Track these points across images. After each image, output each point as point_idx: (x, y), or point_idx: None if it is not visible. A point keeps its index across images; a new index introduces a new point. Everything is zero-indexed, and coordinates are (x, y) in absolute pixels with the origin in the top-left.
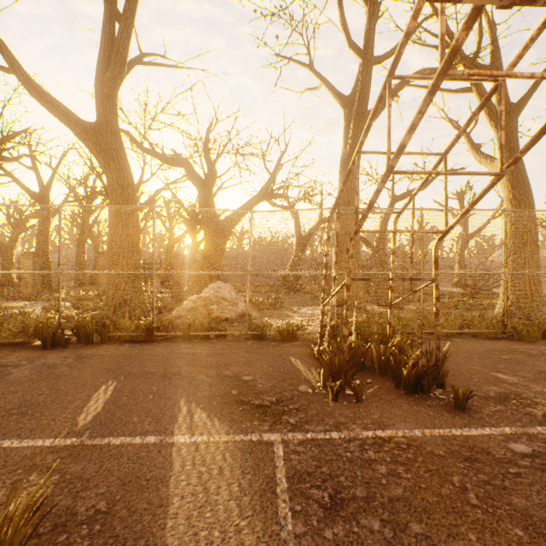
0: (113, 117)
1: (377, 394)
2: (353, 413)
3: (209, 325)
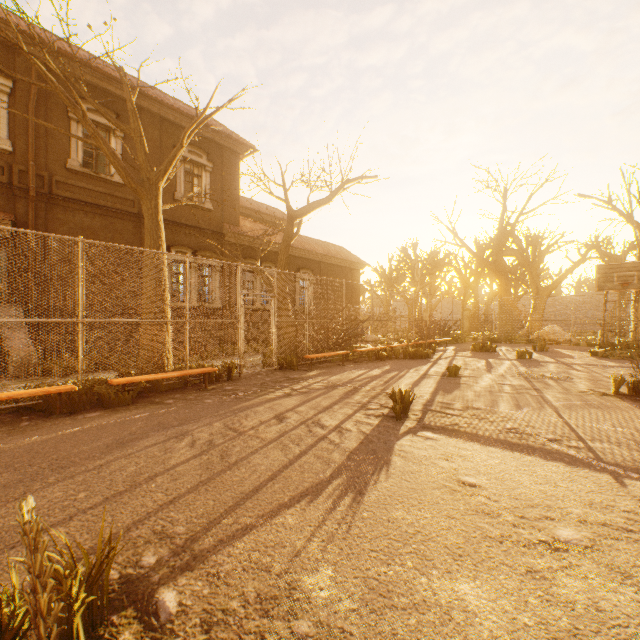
0: (501, 257)
1: None
2: None
3: (552, 340)
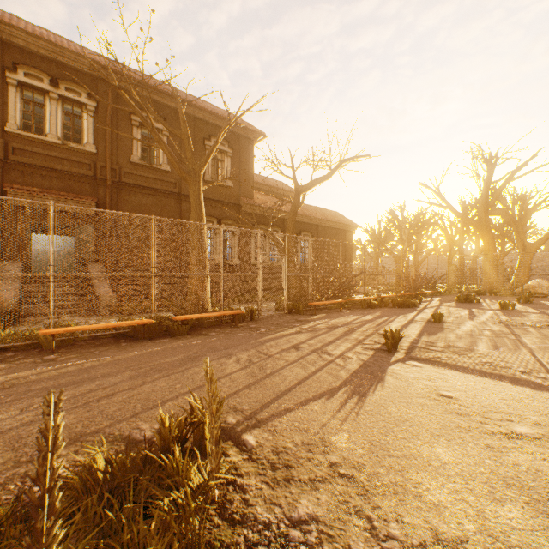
0: (486, 217)
1: None
2: None
3: (538, 293)
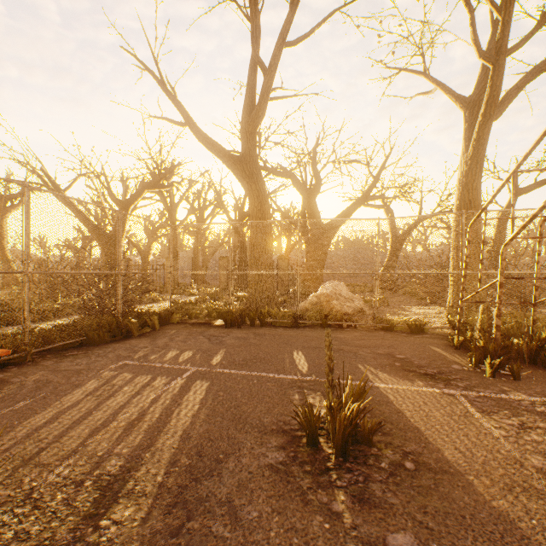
0: (254, 148)
1: (532, 377)
2: (514, 386)
3: (342, 316)
